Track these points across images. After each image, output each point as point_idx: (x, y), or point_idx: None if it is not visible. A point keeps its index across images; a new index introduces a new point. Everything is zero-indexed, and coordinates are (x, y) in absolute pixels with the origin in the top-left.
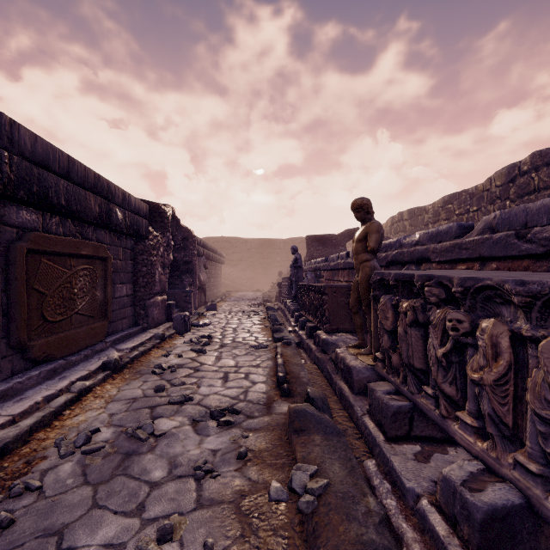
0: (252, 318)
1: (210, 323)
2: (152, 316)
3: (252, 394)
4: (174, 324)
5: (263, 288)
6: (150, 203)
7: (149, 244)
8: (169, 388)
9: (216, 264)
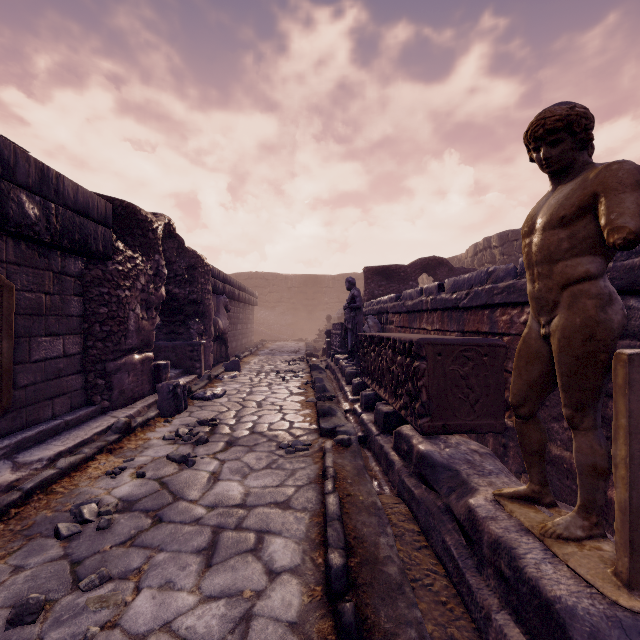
0: (288, 383)
1: (224, 393)
2: (120, 388)
3: (260, 631)
4: (158, 400)
5: (307, 336)
6: (116, 201)
7: (114, 269)
8: (61, 599)
9: (245, 305)
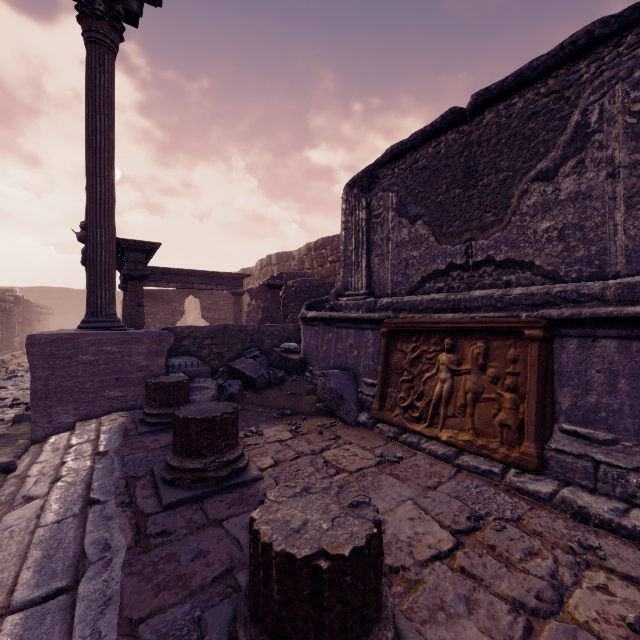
0: None
1: None
2: (15, 346)
3: None
4: None
5: None
6: (15, 296)
7: (14, 314)
8: None
9: (45, 316)
